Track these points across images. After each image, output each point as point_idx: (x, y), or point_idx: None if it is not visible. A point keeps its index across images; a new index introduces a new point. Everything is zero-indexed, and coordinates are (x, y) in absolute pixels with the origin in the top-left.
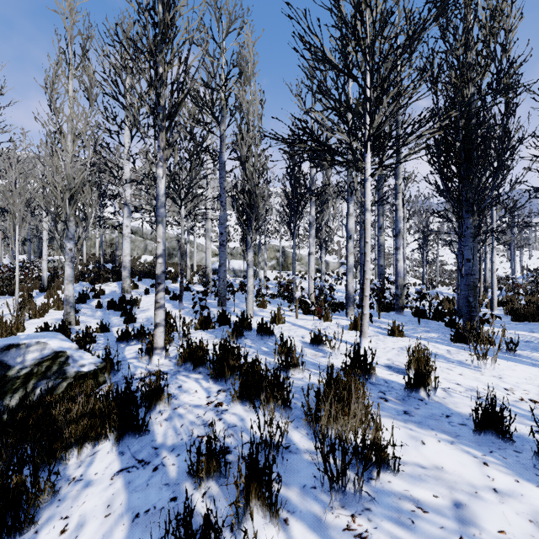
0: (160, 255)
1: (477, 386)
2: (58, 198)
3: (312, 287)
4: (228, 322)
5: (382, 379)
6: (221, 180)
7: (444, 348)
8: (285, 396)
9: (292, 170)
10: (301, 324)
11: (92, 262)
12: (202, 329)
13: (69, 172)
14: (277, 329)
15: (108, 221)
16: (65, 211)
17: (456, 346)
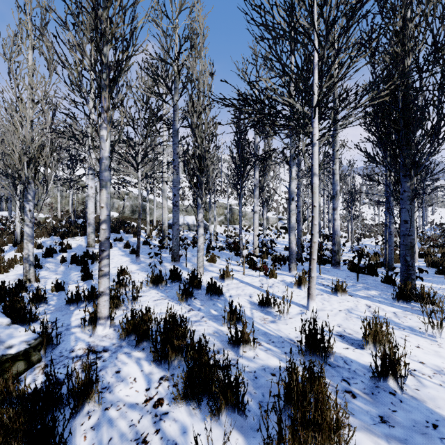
0: (104, 221)
1: (443, 366)
2: (16, 161)
3: (256, 242)
4: (179, 280)
5: (340, 357)
6: (174, 146)
7: (389, 309)
8: (236, 399)
9: (239, 138)
10: (249, 281)
11: (65, 218)
12: (154, 287)
13: (27, 136)
14: (226, 287)
15: (80, 183)
16: (23, 174)
17: (399, 307)
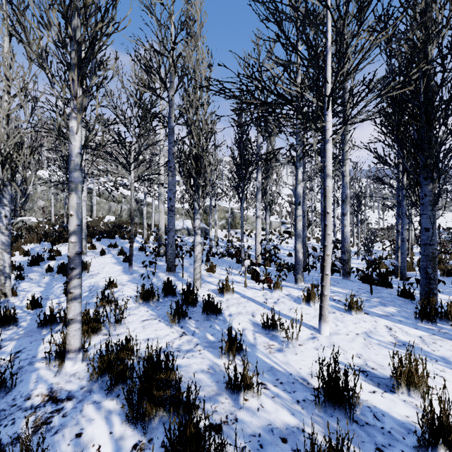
0: (73, 232)
1: None
2: None
3: (259, 248)
4: (173, 294)
5: (367, 407)
6: (169, 145)
7: (414, 333)
8: None
9: (240, 137)
10: (251, 296)
11: (59, 222)
12: (144, 303)
13: (0, 133)
14: (225, 303)
15: None
16: None
17: (425, 329)
